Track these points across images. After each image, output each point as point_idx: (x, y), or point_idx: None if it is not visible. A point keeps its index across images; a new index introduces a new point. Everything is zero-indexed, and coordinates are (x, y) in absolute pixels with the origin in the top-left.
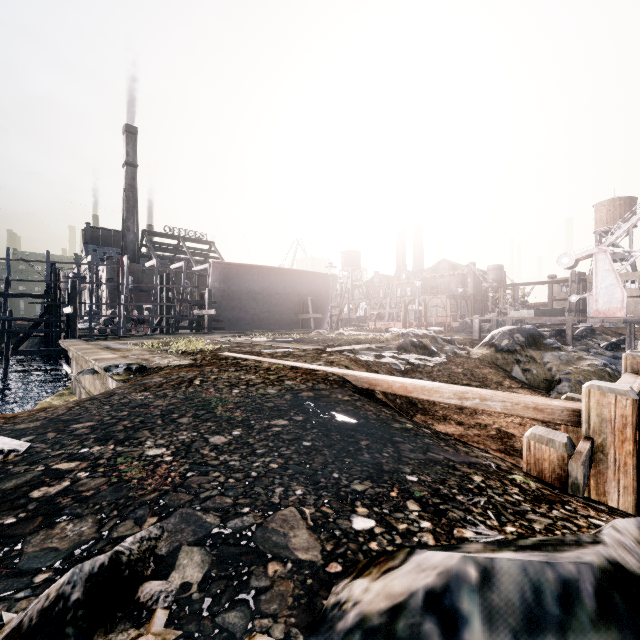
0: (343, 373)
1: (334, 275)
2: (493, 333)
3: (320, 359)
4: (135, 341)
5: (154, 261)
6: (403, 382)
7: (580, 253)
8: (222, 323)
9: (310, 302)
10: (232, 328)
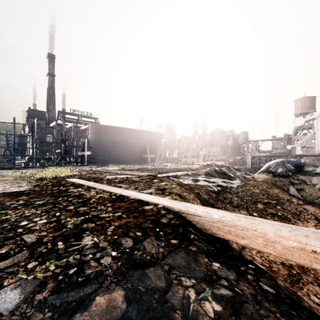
0: (180, 209)
1: (161, 133)
2: (269, 164)
3: (151, 185)
4: (28, 170)
5: (54, 122)
6: (303, 240)
7: (308, 117)
8: (97, 160)
9: (148, 148)
10: (103, 163)
